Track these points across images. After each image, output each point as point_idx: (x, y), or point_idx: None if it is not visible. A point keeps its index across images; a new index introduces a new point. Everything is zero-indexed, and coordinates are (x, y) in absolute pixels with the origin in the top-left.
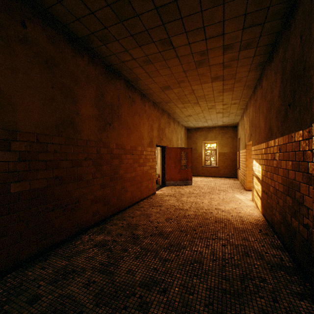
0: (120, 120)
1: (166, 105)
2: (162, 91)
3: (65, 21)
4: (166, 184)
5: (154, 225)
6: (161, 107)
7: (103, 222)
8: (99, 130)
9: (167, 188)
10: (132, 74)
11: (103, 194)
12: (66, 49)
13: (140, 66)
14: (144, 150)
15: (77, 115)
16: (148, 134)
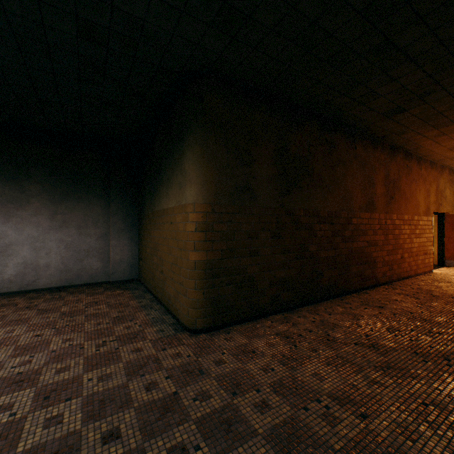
0: (399, 192)
1: (449, 160)
2: (449, 150)
3: (373, 133)
4: (444, 264)
5: (450, 293)
6: (440, 163)
7: (388, 284)
8: (385, 205)
9: (448, 269)
10: (414, 146)
11: (388, 259)
12: (369, 149)
13: (428, 139)
14: (419, 219)
15: (374, 195)
16: (423, 201)
